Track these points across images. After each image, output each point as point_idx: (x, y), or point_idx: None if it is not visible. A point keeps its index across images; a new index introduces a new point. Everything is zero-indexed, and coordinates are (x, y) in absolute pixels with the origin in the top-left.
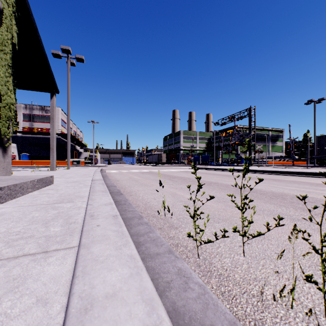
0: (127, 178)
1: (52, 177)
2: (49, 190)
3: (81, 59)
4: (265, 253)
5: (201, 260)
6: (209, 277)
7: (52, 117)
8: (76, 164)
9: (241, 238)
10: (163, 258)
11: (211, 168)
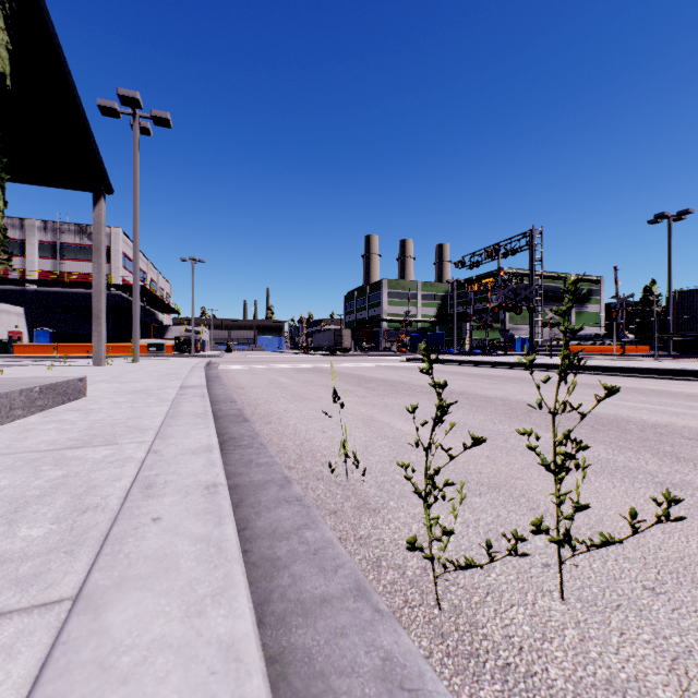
0: (263, 381)
1: (84, 381)
2: (68, 413)
3: (164, 121)
4: (616, 588)
5: (447, 613)
6: (474, 678)
7: (98, 247)
8: (156, 351)
9: (543, 541)
10: (340, 615)
11: (449, 361)
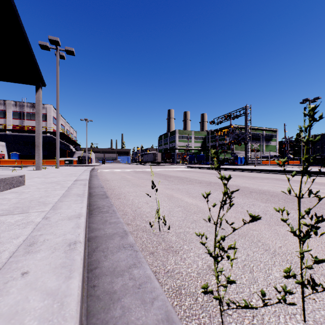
0: (118, 177)
1: (23, 177)
2: (10, 194)
3: (71, 52)
4: None
5: None
6: None
7: (38, 112)
8: (68, 163)
9: (279, 273)
10: None
11: (208, 167)
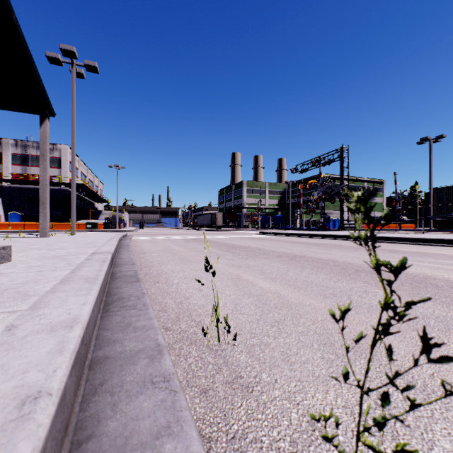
0: (160, 248)
1: (8, 249)
2: None
3: (94, 68)
4: None
5: None
6: None
7: (43, 154)
8: (91, 227)
9: (448, 439)
10: None
11: (288, 234)
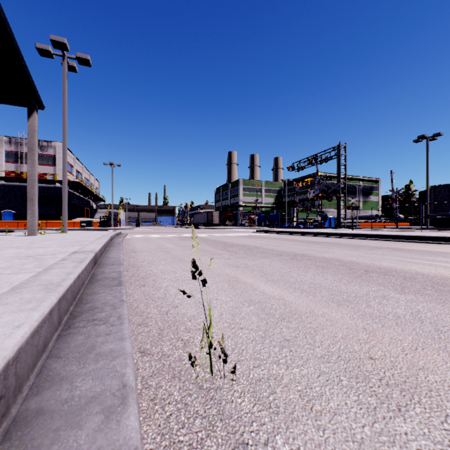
0: (153, 246)
1: None
2: None
3: (86, 61)
4: None
5: None
6: None
7: (32, 148)
8: (86, 226)
9: None
10: None
11: (286, 232)
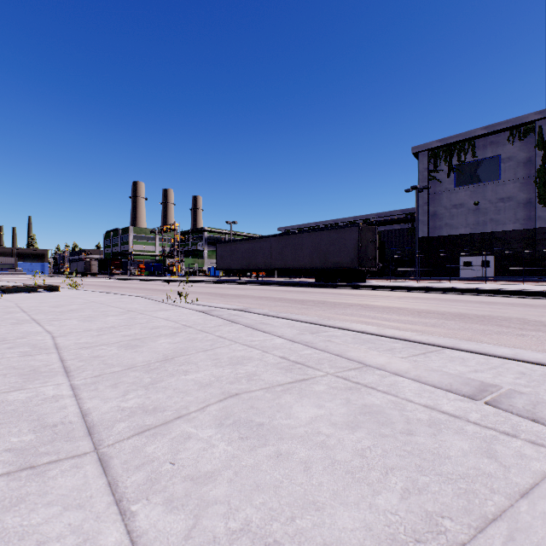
0: None
1: None
2: None
3: None
4: None
5: None
6: None
7: None
8: None
9: None
10: None
11: (121, 279)
